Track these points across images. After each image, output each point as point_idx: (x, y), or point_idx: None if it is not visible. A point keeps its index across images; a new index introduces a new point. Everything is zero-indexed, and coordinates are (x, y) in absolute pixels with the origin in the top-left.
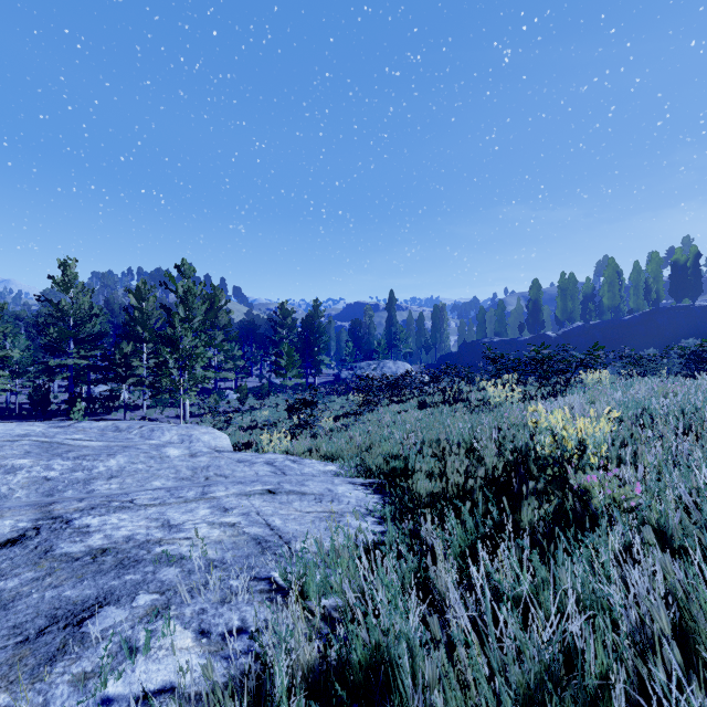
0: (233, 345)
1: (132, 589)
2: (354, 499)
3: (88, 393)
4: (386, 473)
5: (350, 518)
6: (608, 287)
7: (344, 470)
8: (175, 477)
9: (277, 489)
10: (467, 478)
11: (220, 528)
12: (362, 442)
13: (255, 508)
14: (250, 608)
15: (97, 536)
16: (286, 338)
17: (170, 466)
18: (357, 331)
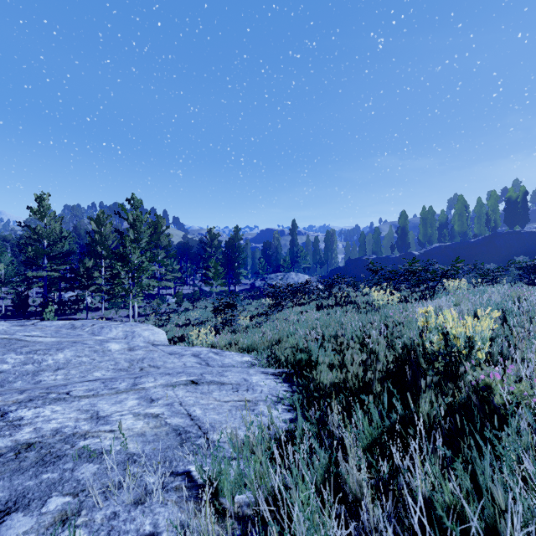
0: (172, 261)
1: (45, 490)
2: (266, 388)
3: (59, 298)
4: (292, 363)
5: (263, 406)
6: (458, 217)
7: (257, 360)
8: (113, 368)
9: (200, 380)
10: (366, 371)
11: (144, 419)
12: (272, 337)
13: (179, 399)
14: (163, 509)
15: (27, 429)
16: (213, 256)
17: (111, 359)
18: (267, 251)
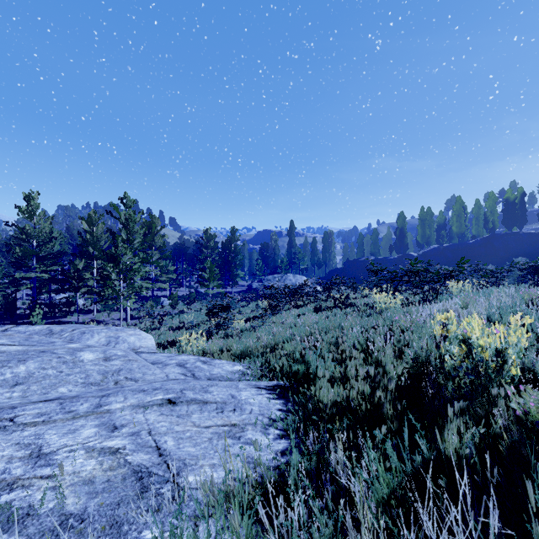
0: (168, 262)
1: None
2: (256, 407)
3: (50, 300)
4: (288, 374)
5: (252, 432)
6: (456, 218)
7: (250, 369)
8: (83, 382)
9: (178, 398)
10: (374, 389)
11: (98, 457)
12: (268, 342)
13: (148, 425)
14: None
15: None
16: (210, 257)
17: (81, 371)
18: (265, 252)
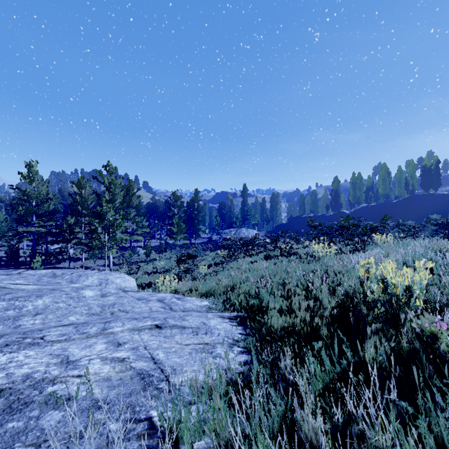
0: (142, 218)
1: (8, 441)
2: (222, 331)
3: (46, 250)
4: (245, 308)
5: (220, 349)
6: (382, 182)
7: (214, 304)
8: (87, 313)
9: (163, 324)
10: (313, 316)
11: (110, 364)
12: (227, 283)
13: (143, 342)
14: None
15: None
16: (177, 214)
17: (85, 304)
18: (222, 210)
